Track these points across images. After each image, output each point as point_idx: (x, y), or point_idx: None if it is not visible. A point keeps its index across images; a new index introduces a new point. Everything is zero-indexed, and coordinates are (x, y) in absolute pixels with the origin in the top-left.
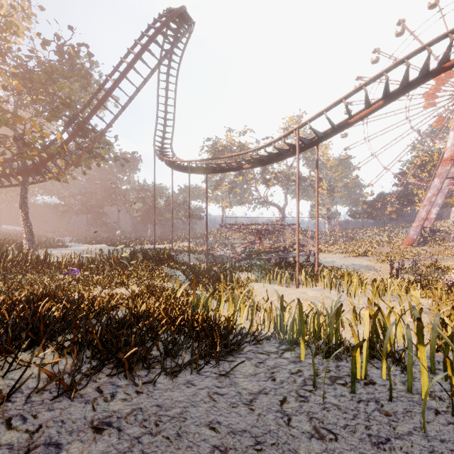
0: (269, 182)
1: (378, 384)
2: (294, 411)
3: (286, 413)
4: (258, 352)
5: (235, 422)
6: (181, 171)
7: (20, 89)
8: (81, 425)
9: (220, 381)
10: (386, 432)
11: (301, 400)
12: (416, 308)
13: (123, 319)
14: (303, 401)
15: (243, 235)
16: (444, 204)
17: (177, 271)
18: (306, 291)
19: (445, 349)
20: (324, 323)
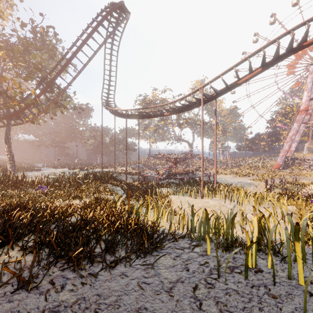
0: (182, 125)
1: (265, 271)
2: (204, 297)
3: (198, 299)
4: (175, 247)
5: (158, 307)
6: (121, 117)
7: (5, 57)
8: None
9: (147, 272)
10: (275, 312)
11: (209, 287)
12: (284, 212)
13: (75, 224)
14: (211, 287)
15: (164, 162)
16: (300, 141)
17: (118, 187)
18: (208, 201)
19: (312, 244)
20: (222, 224)
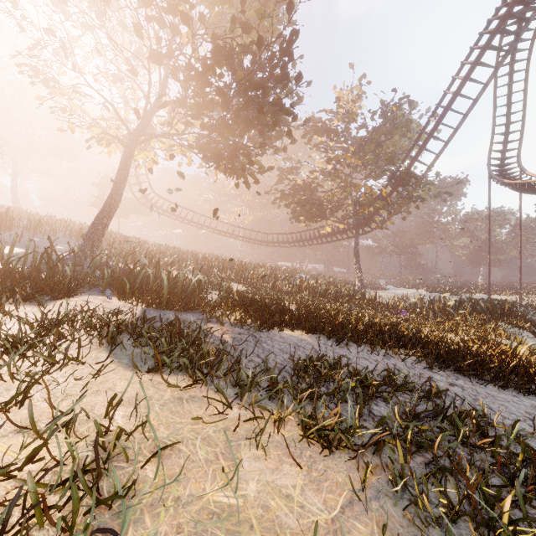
0: None
1: None
2: None
3: None
4: None
5: None
6: (535, 193)
7: (358, 163)
8: (441, 380)
9: None
10: None
11: None
12: None
13: (457, 350)
14: None
15: None
16: None
17: (524, 331)
18: None
19: None
20: None
